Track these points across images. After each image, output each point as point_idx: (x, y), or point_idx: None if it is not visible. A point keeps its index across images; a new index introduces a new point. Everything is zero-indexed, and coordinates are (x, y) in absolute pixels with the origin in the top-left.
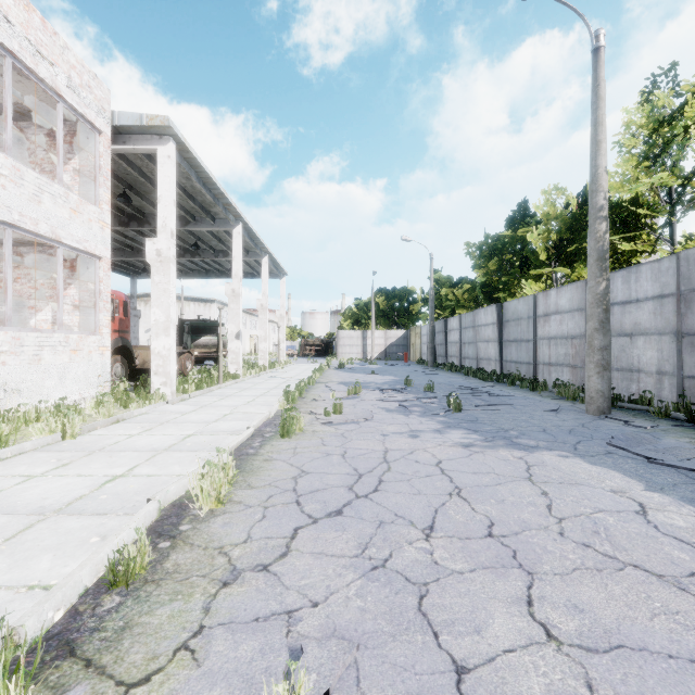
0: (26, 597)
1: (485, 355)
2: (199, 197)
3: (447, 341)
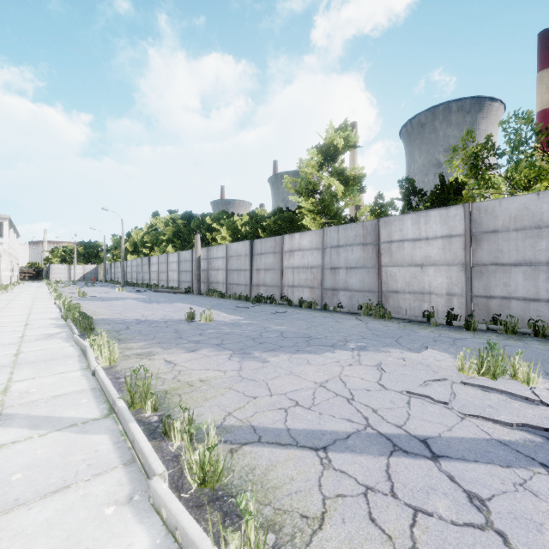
0: (47, 290)
1: (119, 277)
2: (0, 222)
3: (112, 272)
